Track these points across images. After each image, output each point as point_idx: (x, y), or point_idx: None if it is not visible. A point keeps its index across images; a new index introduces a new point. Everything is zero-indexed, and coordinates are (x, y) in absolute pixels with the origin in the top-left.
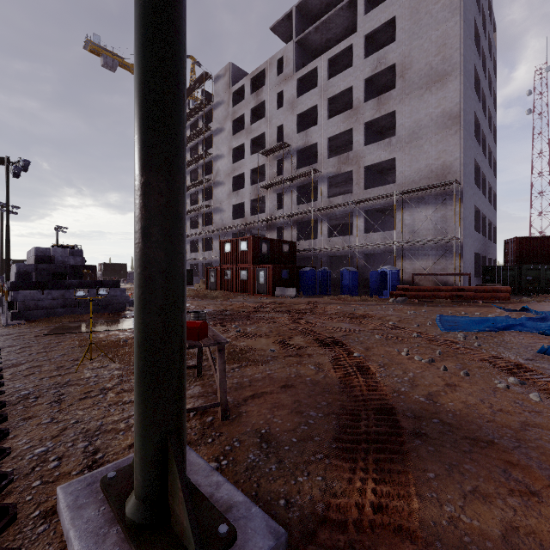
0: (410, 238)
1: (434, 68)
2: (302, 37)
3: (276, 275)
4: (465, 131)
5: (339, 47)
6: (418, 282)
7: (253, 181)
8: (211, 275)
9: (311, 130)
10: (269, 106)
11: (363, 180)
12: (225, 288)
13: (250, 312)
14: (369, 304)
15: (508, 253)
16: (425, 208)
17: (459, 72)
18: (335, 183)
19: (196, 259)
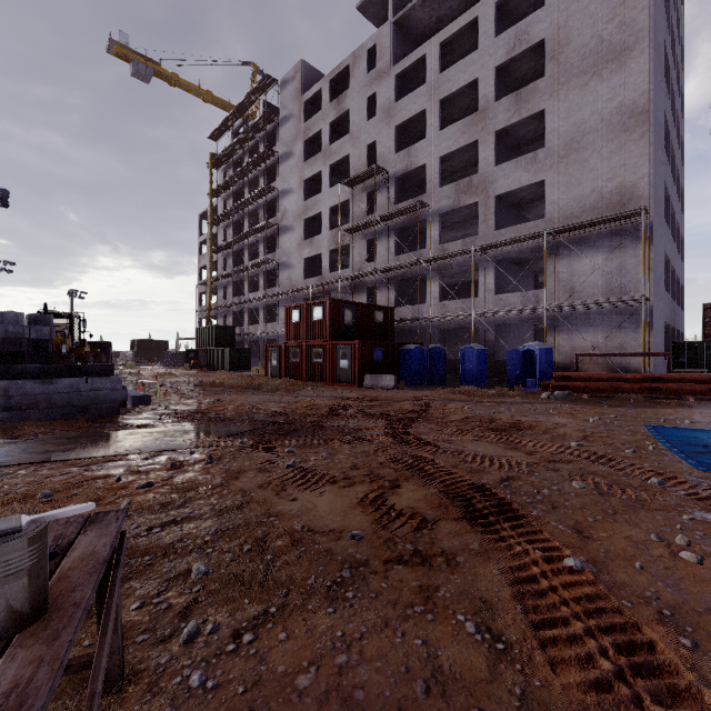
0: (567, 300)
1: (606, 40)
2: (402, 15)
3: (365, 356)
4: (655, 134)
5: (456, 24)
6: (579, 366)
7: (334, 226)
8: (273, 356)
9: (416, 147)
10: (355, 116)
11: (494, 216)
12: (292, 374)
13: (322, 417)
14: (512, 402)
15: (710, 324)
16: (592, 254)
17: (647, 43)
18: (450, 224)
19: (255, 334)
